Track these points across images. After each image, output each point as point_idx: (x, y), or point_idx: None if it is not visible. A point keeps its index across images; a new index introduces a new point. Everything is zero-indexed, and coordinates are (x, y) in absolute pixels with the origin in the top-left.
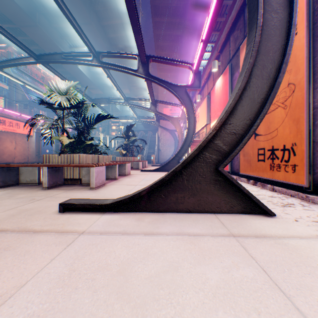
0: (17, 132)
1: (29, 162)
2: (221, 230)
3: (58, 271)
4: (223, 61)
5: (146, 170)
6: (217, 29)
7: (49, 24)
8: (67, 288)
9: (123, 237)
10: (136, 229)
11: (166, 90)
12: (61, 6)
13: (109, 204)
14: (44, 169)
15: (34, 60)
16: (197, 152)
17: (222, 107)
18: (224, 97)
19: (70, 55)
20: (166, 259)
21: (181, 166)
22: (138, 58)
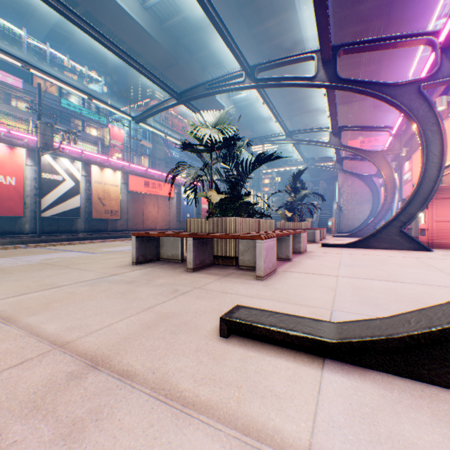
0: (159, 195)
1: (169, 229)
2: None
3: None
4: None
5: (331, 245)
6: None
7: (190, 57)
8: None
9: None
10: None
11: (352, 110)
12: (206, 8)
13: (334, 343)
14: (189, 240)
15: (175, 102)
16: None
17: None
18: None
19: (215, 83)
20: None
21: None
22: (315, 57)
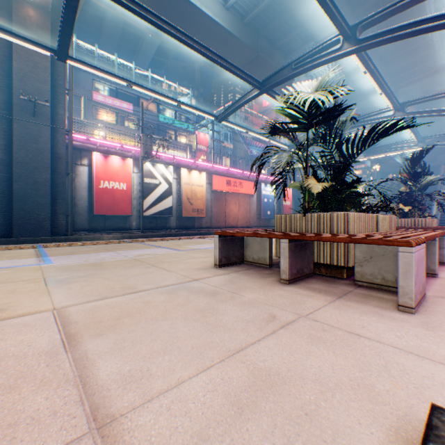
0: (239, 193)
1: (249, 226)
2: None
3: None
4: None
5: None
6: None
7: (270, 47)
8: None
9: None
10: None
11: None
12: None
13: None
14: (282, 242)
15: (257, 92)
16: None
17: None
18: None
19: (302, 60)
20: None
21: None
22: None
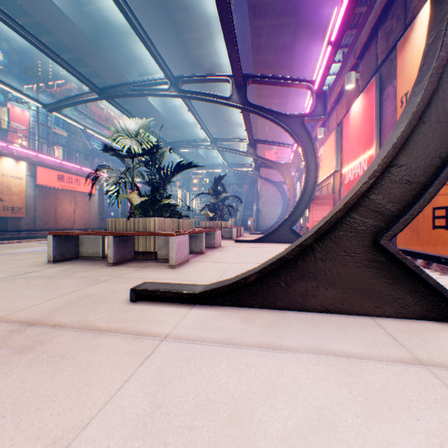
0: (76, 191)
1: (90, 228)
2: (395, 350)
3: (135, 405)
4: (365, 71)
5: (243, 241)
6: (349, 26)
7: (114, 48)
8: (151, 441)
9: (227, 350)
10: (245, 338)
11: (269, 125)
12: (130, 19)
13: (199, 293)
14: (110, 238)
15: (97, 96)
16: (340, 215)
17: (363, 143)
18: (366, 128)
19: (140, 85)
20: (309, 402)
21: (313, 237)
22: (231, 81)
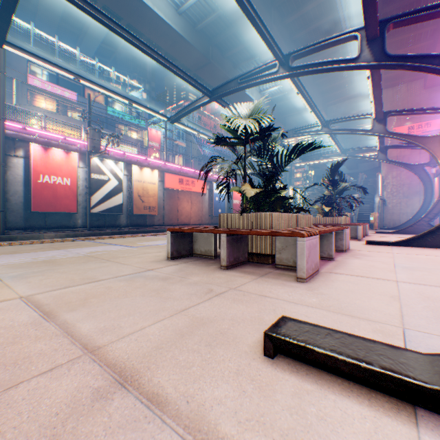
0: (192, 191)
1: (202, 224)
2: None
3: None
4: None
5: (378, 242)
6: None
7: (221, 56)
8: None
9: None
10: None
11: (398, 94)
12: None
13: (435, 390)
14: (222, 237)
15: (207, 99)
16: None
17: None
18: None
19: (246, 77)
20: None
21: None
22: (359, 35)
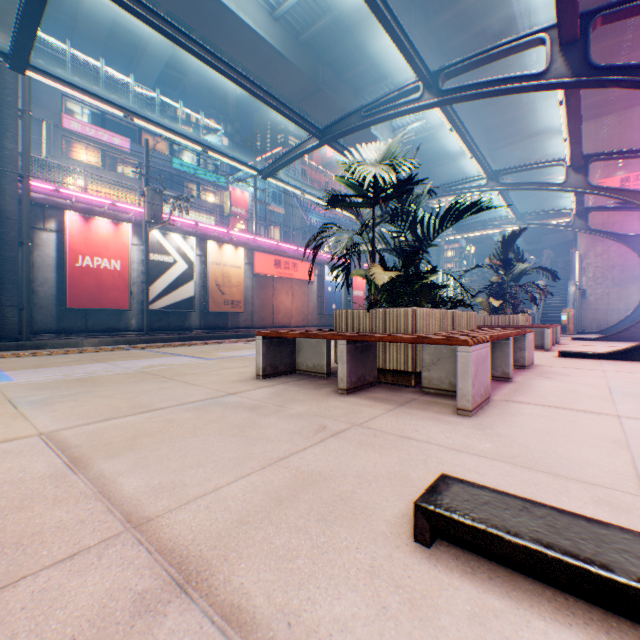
0: (293, 278)
1: (307, 326)
2: None
3: None
4: None
5: (578, 354)
6: None
7: (336, 79)
8: None
9: None
10: None
11: (605, 129)
12: None
13: None
14: (340, 344)
15: (316, 142)
16: None
17: None
18: None
19: (374, 107)
20: None
21: None
22: (547, 38)
